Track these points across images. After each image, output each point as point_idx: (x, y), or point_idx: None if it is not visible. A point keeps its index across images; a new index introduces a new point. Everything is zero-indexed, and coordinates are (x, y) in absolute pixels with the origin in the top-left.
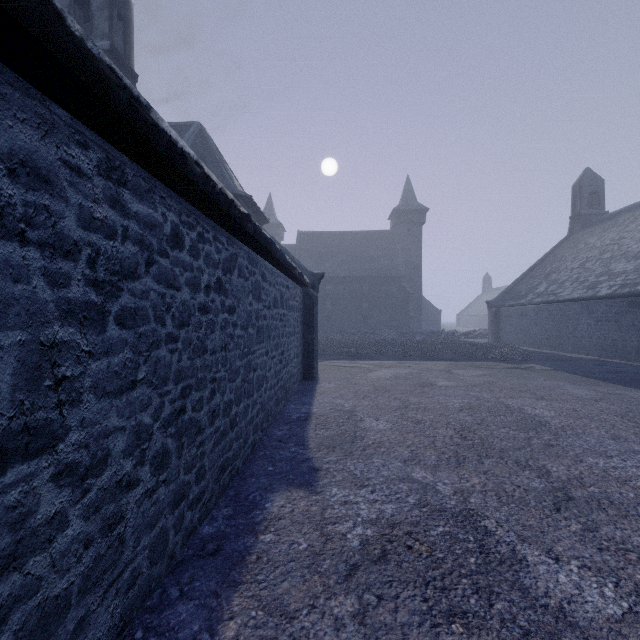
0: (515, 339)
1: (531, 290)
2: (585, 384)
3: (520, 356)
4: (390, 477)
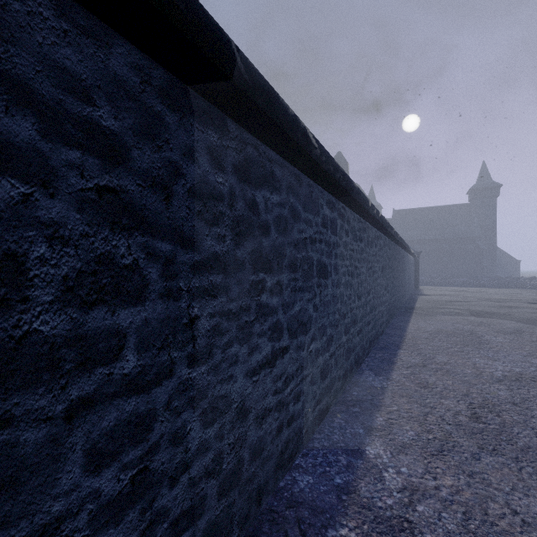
0: None
1: None
2: None
3: (531, 286)
4: (440, 296)
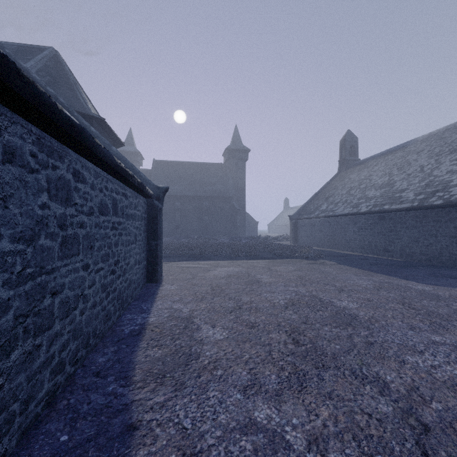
0: (307, 241)
1: (317, 208)
2: (363, 275)
3: (315, 254)
4: (229, 426)
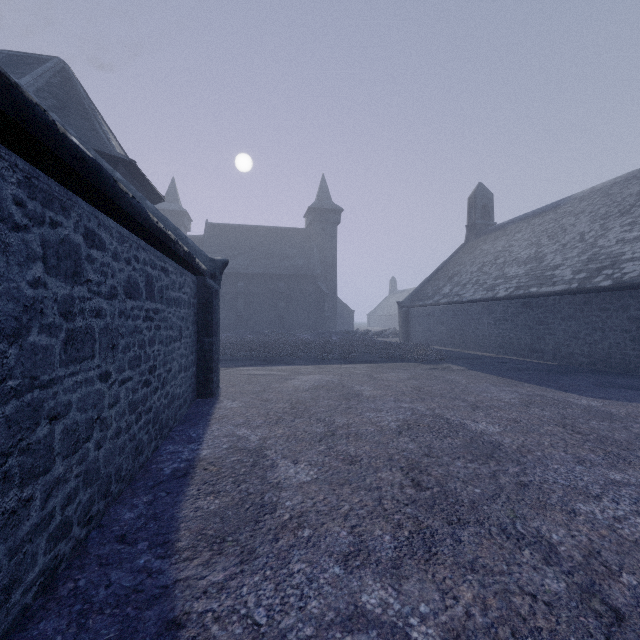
0: (424, 338)
1: (437, 291)
2: (505, 385)
3: (435, 356)
4: (324, 619)
